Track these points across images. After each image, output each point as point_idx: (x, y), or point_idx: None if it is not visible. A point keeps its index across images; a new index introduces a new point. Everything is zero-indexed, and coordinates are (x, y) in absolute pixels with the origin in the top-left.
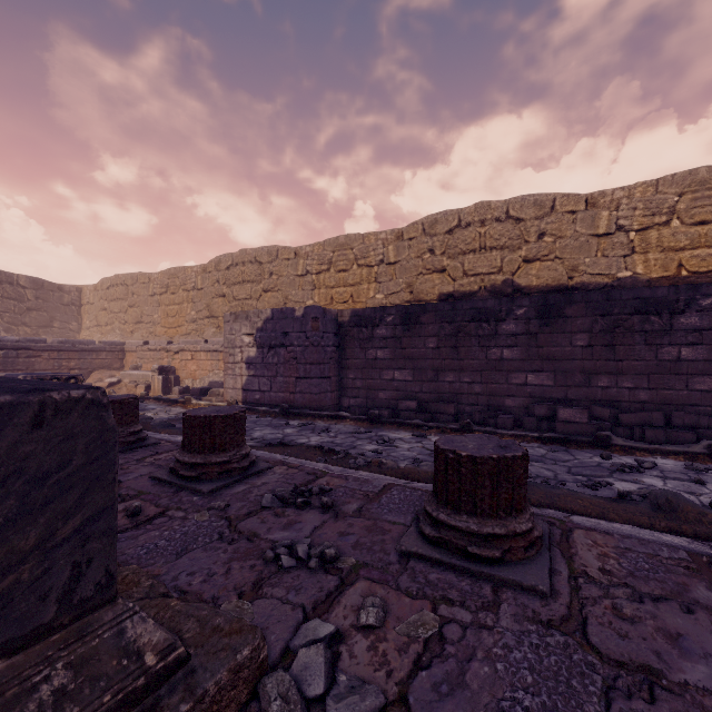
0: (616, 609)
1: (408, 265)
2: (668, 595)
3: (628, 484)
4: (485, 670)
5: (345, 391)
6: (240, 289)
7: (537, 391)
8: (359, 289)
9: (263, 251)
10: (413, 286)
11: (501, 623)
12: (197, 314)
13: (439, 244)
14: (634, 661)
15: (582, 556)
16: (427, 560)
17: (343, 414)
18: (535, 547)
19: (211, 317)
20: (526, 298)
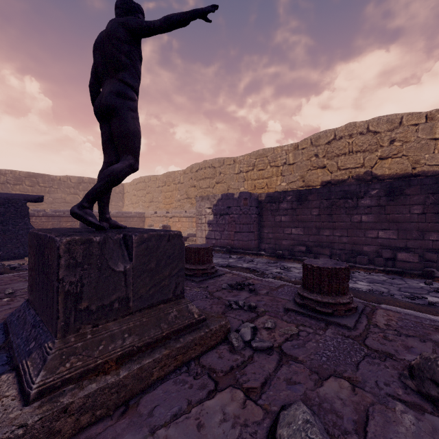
0: (385, 336)
1: (301, 164)
2: (416, 335)
3: (437, 299)
4: (314, 344)
5: (262, 239)
6: (203, 182)
7: (385, 242)
8: (271, 180)
9: (215, 161)
10: (304, 177)
11: (325, 334)
12: (180, 196)
13: (321, 151)
14: (383, 351)
15: (377, 319)
16: (297, 312)
17: (261, 252)
18: (351, 312)
19: (188, 198)
20: (378, 184)
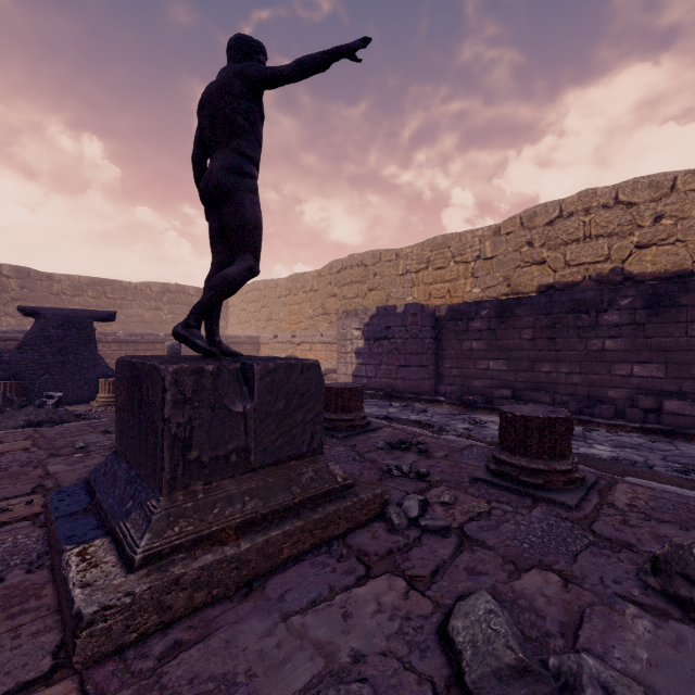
0: (624, 520)
1: (505, 259)
2: (675, 521)
3: None
4: (512, 527)
5: (441, 378)
6: (349, 289)
7: (645, 382)
8: (456, 285)
9: (368, 255)
10: (510, 279)
11: (531, 514)
12: (313, 312)
13: (538, 236)
14: (618, 539)
15: (616, 496)
16: (490, 483)
17: (439, 398)
18: (575, 484)
19: (325, 314)
20: (632, 288)
